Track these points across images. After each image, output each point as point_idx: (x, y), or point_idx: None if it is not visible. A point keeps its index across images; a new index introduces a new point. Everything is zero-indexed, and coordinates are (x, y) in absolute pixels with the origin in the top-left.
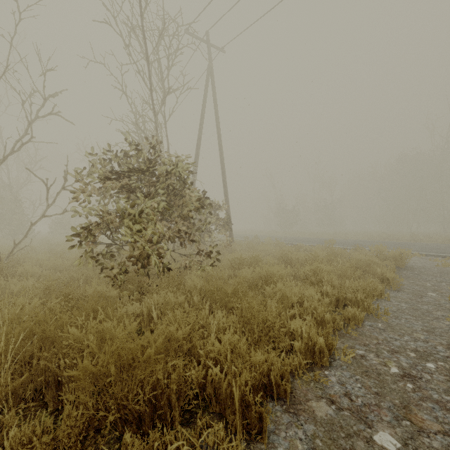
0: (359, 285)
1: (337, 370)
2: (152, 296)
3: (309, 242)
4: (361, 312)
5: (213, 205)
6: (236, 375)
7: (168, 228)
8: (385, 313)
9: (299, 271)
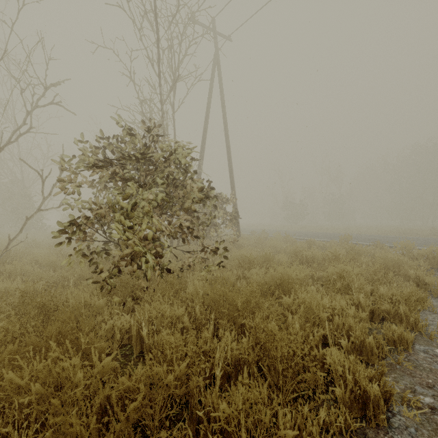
0: (399, 294)
1: (403, 436)
2: (145, 307)
3: (320, 237)
4: (404, 329)
5: (219, 198)
6: None
7: (169, 223)
8: None
9: (317, 271)
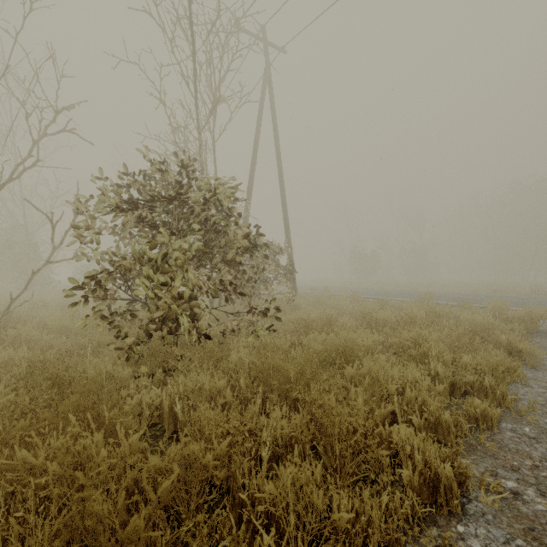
0: (484, 363)
1: (479, 523)
2: (179, 379)
3: (395, 295)
4: (490, 405)
5: (271, 248)
6: (305, 541)
7: (208, 278)
8: (530, 408)
9: (389, 337)
